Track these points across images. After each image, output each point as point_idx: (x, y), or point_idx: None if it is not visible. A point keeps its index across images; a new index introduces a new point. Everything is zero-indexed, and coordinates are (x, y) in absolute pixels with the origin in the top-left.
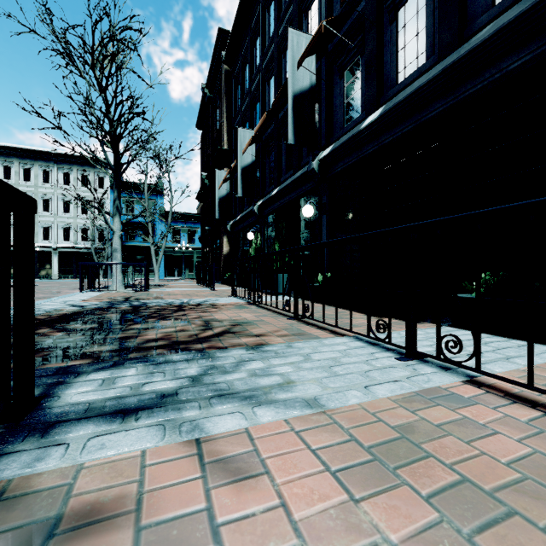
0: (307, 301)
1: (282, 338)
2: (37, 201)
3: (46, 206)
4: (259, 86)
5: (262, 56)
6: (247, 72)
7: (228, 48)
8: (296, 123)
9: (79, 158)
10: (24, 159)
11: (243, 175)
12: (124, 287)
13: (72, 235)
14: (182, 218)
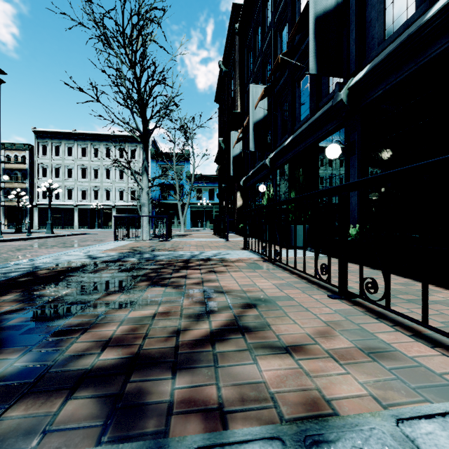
0: (334, 258)
1: (352, 368)
2: (102, 172)
3: (108, 174)
4: (271, 41)
5: (274, 11)
6: (259, 35)
7: (241, 18)
8: (318, 49)
9: (129, 137)
10: (94, 142)
11: (255, 129)
12: (149, 237)
13: (124, 195)
14: (204, 179)
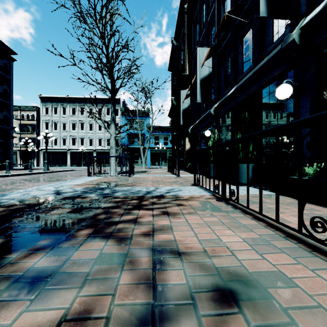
0: (287, 197)
1: None
2: (87, 125)
3: (90, 127)
4: (215, 11)
5: None
6: (204, 10)
7: None
8: None
9: (106, 99)
10: (81, 103)
11: (201, 85)
12: (115, 174)
13: (102, 142)
14: (160, 130)
